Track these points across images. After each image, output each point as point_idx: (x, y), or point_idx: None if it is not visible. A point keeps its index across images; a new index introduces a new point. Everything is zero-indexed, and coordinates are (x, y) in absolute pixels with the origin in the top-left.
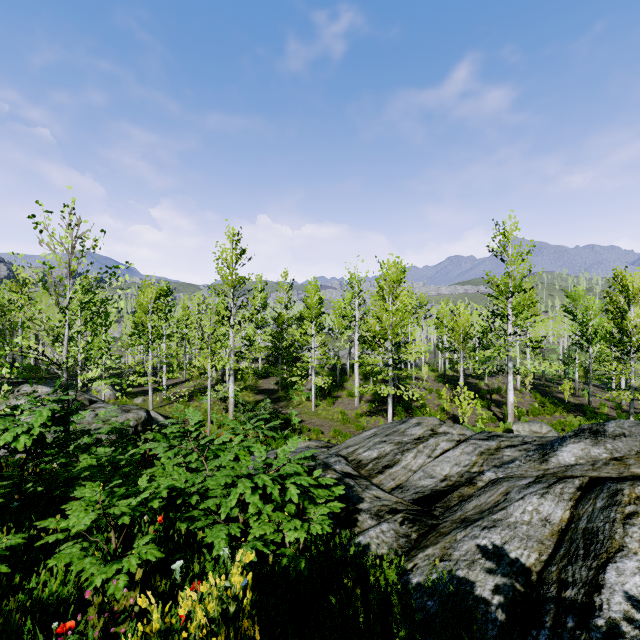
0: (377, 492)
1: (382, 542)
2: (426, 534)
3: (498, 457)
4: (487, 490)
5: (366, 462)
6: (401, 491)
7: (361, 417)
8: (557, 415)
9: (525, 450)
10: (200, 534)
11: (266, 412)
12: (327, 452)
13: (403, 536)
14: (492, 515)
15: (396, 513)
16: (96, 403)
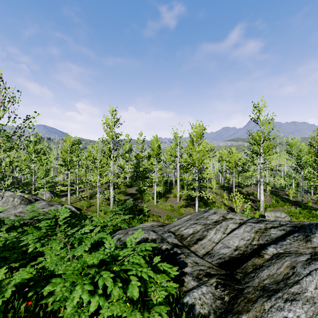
0: (195, 258)
1: (203, 303)
2: (235, 297)
3: (267, 234)
4: (274, 262)
5: (186, 236)
6: (209, 257)
7: (181, 208)
8: (285, 207)
9: (283, 230)
10: (61, 310)
11: (129, 205)
12: (163, 229)
13: (218, 298)
14: (289, 288)
15: (210, 276)
16: (38, 200)
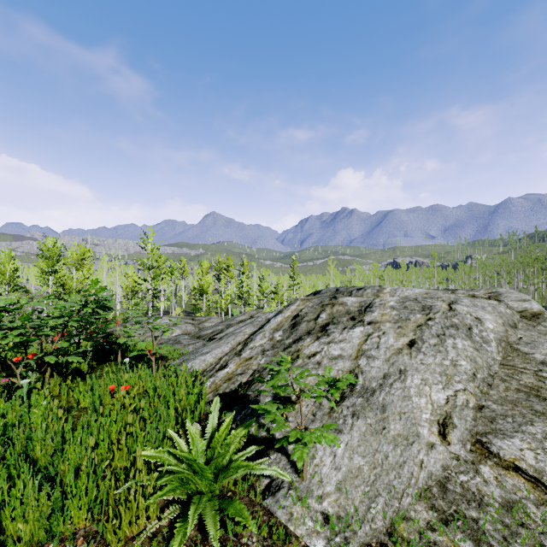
0: None
1: None
2: None
3: None
4: None
5: None
6: None
7: None
8: None
9: None
10: None
11: None
12: None
13: None
14: None
15: None
16: None
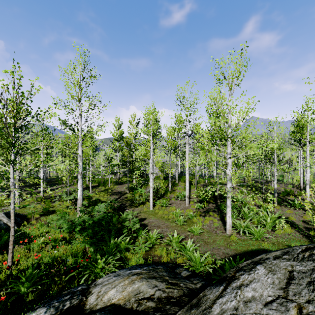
0: None
1: None
2: None
3: None
4: None
5: None
6: None
7: (194, 217)
8: None
9: None
10: None
11: (96, 218)
12: None
13: None
14: None
15: None
16: None
